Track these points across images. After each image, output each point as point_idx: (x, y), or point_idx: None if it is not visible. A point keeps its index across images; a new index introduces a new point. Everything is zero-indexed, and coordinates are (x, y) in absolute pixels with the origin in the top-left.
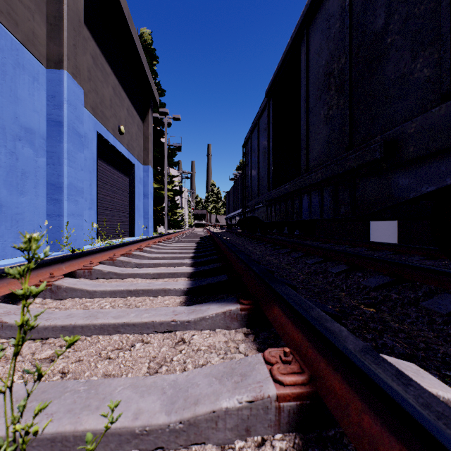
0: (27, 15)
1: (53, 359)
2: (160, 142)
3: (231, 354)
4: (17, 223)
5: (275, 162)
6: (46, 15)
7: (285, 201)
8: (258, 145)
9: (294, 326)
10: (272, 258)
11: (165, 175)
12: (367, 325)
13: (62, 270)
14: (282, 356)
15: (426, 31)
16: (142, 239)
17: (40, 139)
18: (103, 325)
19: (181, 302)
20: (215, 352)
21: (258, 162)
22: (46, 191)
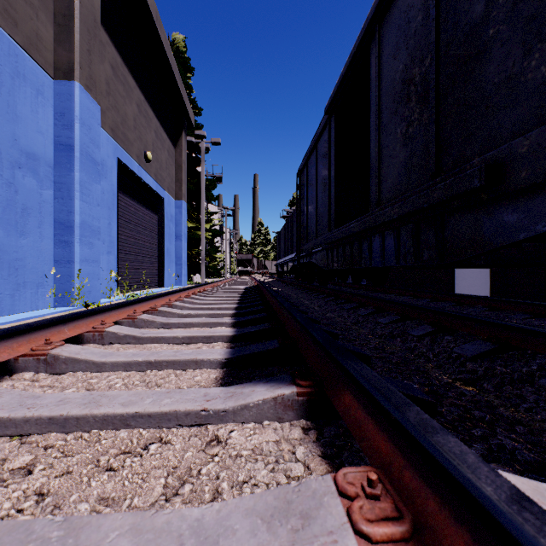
0: (29, 13)
1: (30, 470)
2: (196, 172)
3: (285, 464)
4: (17, 271)
5: (336, 195)
6: (53, 13)
7: (350, 244)
8: (317, 174)
9: (378, 428)
10: (334, 316)
11: (202, 212)
12: (470, 413)
13: (64, 333)
14: (365, 487)
15: (545, 16)
16: (172, 291)
17: (46, 166)
18: (106, 417)
19: (217, 378)
20: (261, 460)
21: (317, 195)
22: (53, 231)
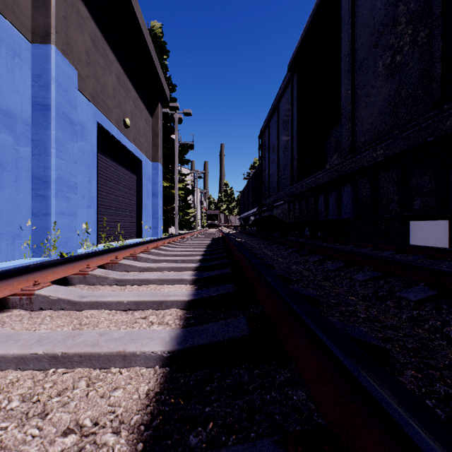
0: None
1: None
2: (170, 139)
3: None
4: None
5: None
6: None
7: (314, 196)
8: (278, 132)
9: None
10: (300, 269)
11: (175, 173)
12: None
13: None
14: None
15: None
16: (139, 242)
17: (23, 124)
18: None
19: (149, 395)
20: None
21: (278, 152)
22: (31, 186)
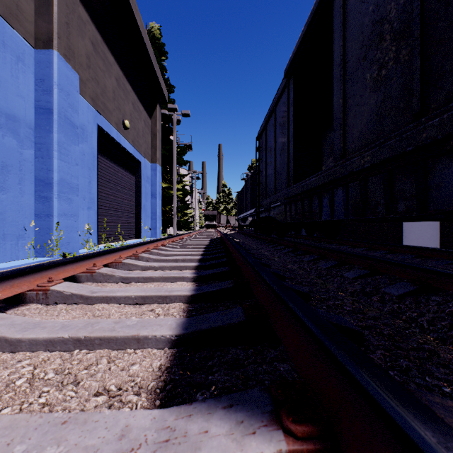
0: None
1: None
2: (169, 140)
3: None
4: None
5: None
6: None
7: (309, 198)
8: (275, 135)
9: None
10: (295, 268)
11: (174, 174)
12: None
13: None
14: None
15: None
16: (140, 242)
17: (26, 128)
18: None
19: (161, 369)
20: None
21: (275, 155)
22: (34, 188)
